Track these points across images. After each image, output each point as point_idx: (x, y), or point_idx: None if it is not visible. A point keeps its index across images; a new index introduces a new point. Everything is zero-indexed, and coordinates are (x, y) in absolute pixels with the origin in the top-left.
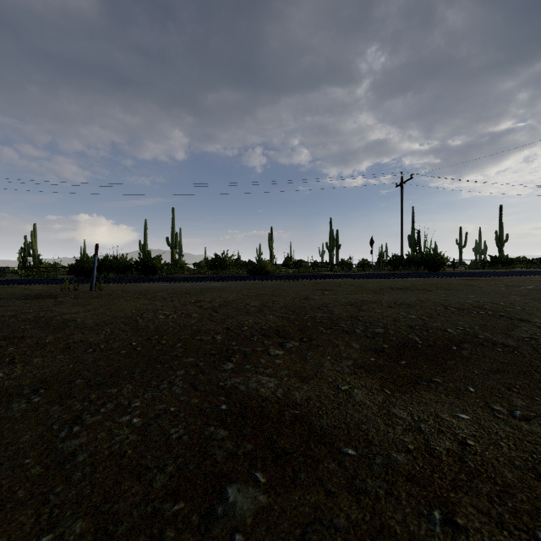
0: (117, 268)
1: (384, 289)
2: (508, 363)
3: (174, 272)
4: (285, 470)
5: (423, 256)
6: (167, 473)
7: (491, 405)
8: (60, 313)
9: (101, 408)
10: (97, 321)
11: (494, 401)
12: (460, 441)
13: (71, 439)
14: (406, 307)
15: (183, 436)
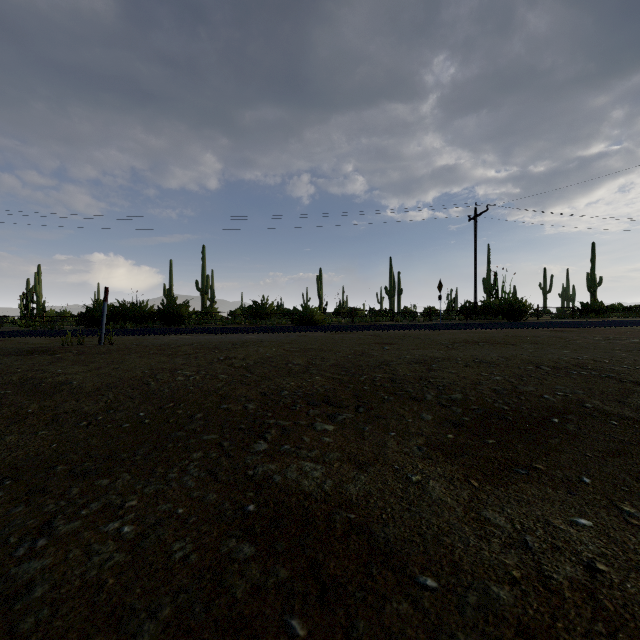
0: (136, 317)
1: (457, 343)
2: (629, 442)
3: (204, 322)
4: (335, 614)
5: (501, 303)
6: (161, 620)
7: (618, 504)
8: (53, 373)
9: (81, 510)
10: (98, 384)
11: (621, 499)
12: (586, 565)
13: (31, 561)
14: (487, 365)
15: (191, 555)
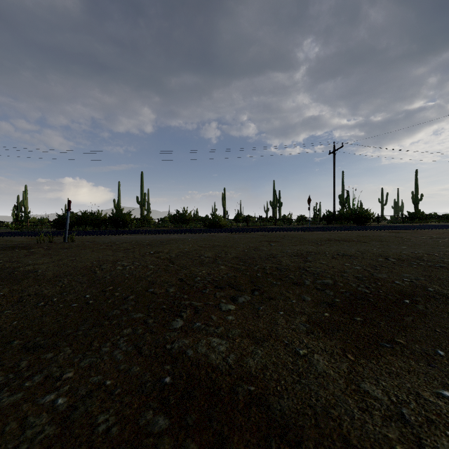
0: (94, 222)
1: (324, 241)
2: None
3: (142, 226)
4: None
5: (352, 212)
6: None
7: None
8: (25, 264)
9: (25, 382)
10: (57, 272)
11: None
12: None
13: None
14: (348, 258)
15: (113, 428)
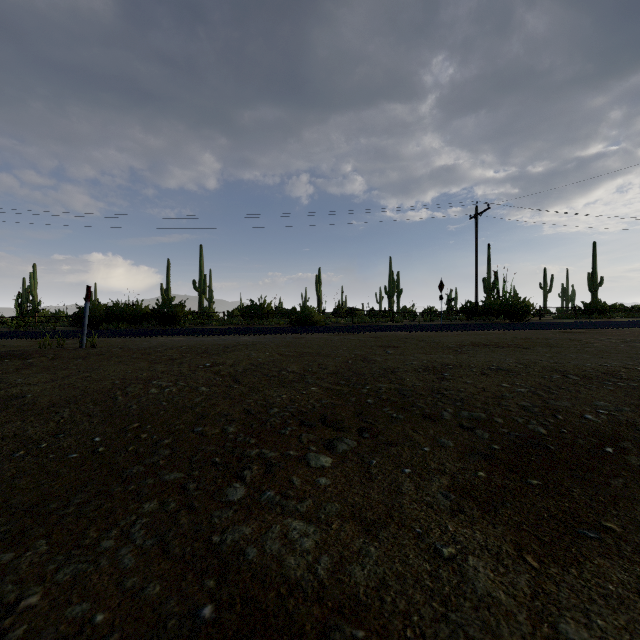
0: (130, 317)
1: (465, 346)
2: None
3: (201, 322)
4: None
5: (503, 303)
6: None
7: None
8: (10, 384)
9: None
10: (56, 398)
11: None
12: None
13: None
14: (506, 374)
15: None
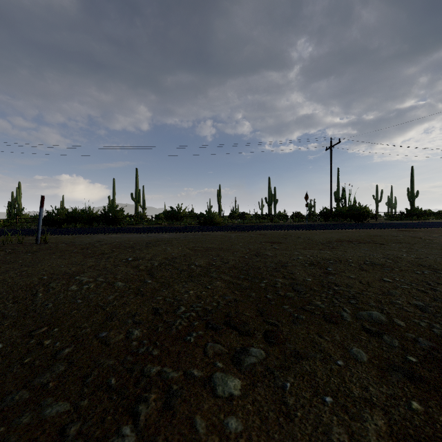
0: (85, 219)
1: (334, 242)
2: None
3: (135, 223)
4: None
5: (350, 209)
6: None
7: None
8: None
9: None
10: None
11: None
12: None
13: None
14: (381, 269)
15: None
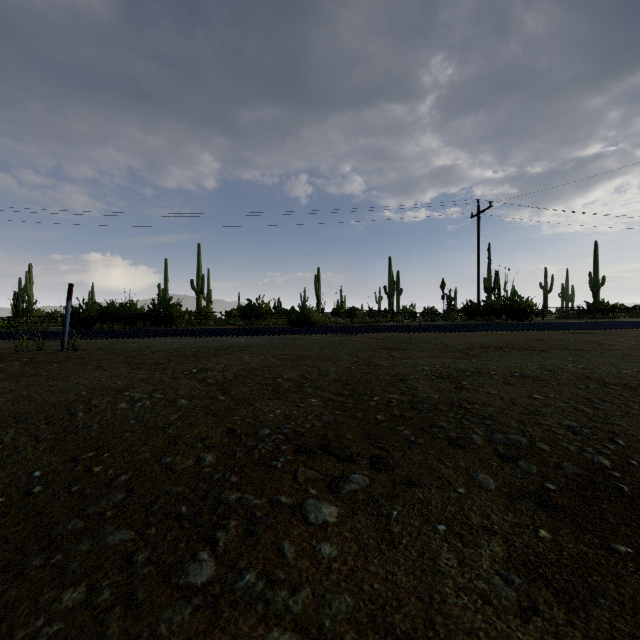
0: (125, 317)
1: (477, 348)
2: None
3: (198, 323)
4: None
5: (505, 303)
6: None
7: None
8: None
9: None
10: (3, 415)
11: None
12: None
13: None
14: (533, 382)
15: None
